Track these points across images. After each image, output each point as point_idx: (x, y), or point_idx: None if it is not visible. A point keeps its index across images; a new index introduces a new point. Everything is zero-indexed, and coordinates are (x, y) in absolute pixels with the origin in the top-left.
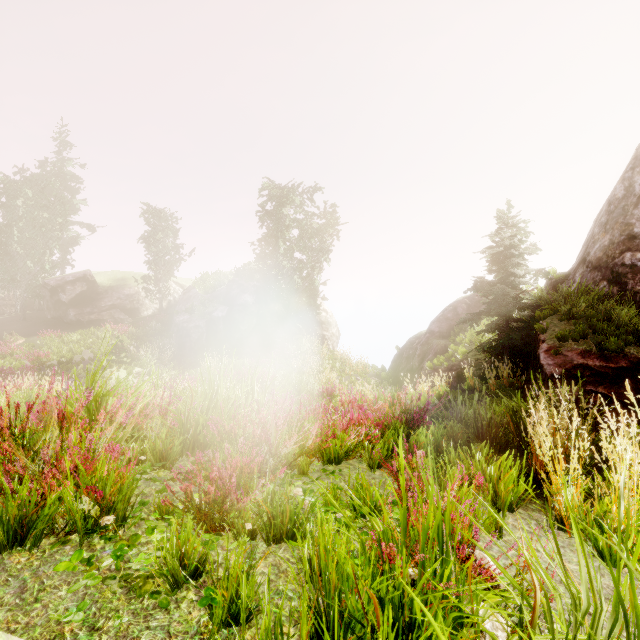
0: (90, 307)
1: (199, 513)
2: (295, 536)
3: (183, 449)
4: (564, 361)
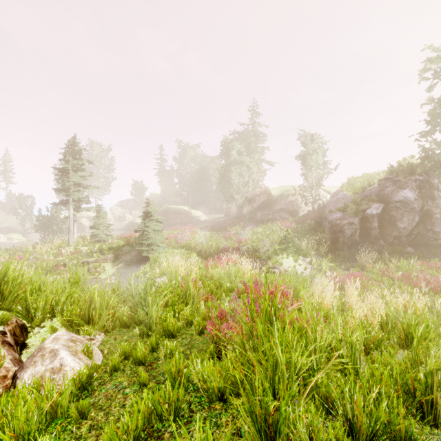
0: (268, 210)
1: None
2: None
3: None
4: None
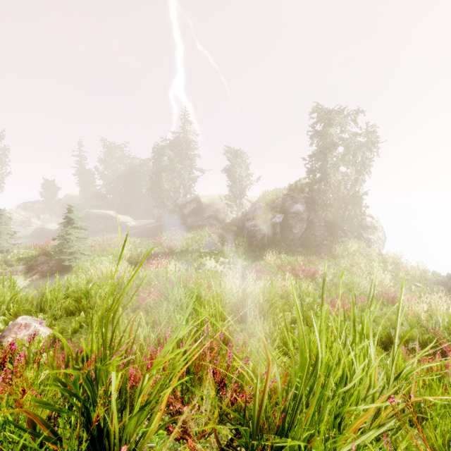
0: (198, 217)
1: None
2: None
3: None
4: None
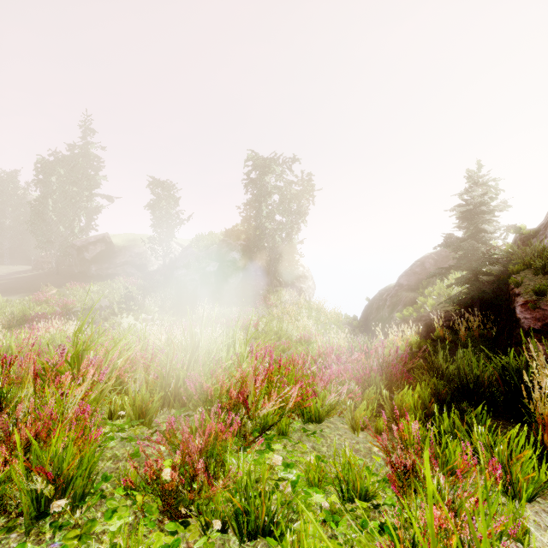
0: (108, 263)
1: (165, 494)
2: (273, 532)
3: (165, 401)
4: (543, 315)
